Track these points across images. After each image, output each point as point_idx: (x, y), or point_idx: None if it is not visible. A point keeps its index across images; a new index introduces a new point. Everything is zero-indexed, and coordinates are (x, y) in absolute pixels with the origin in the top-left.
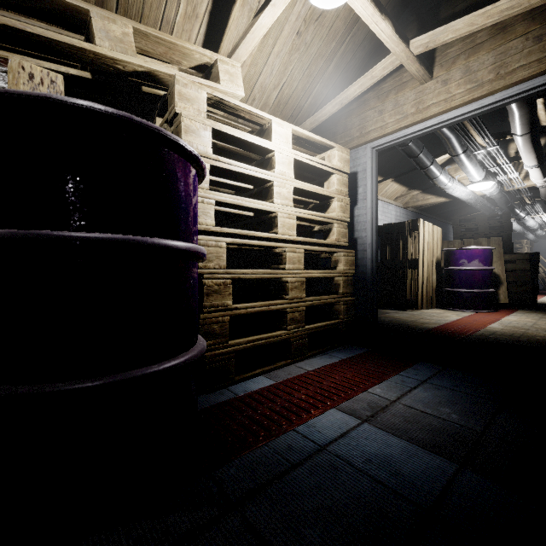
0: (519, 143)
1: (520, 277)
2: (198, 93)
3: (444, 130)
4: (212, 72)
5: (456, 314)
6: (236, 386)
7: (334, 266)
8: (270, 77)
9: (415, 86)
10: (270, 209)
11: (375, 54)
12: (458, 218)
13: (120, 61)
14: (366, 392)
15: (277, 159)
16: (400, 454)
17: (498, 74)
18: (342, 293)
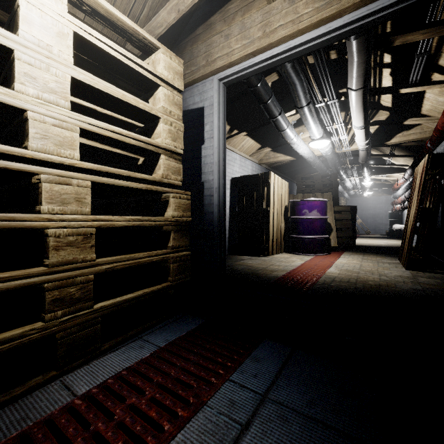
0: (353, 100)
1: (345, 225)
2: None
3: (291, 72)
4: None
5: (300, 258)
6: None
7: (162, 211)
8: None
9: (262, 6)
10: (1, 98)
11: None
12: (300, 176)
13: None
14: None
15: (26, 13)
16: None
17: None
18: (172, 246)
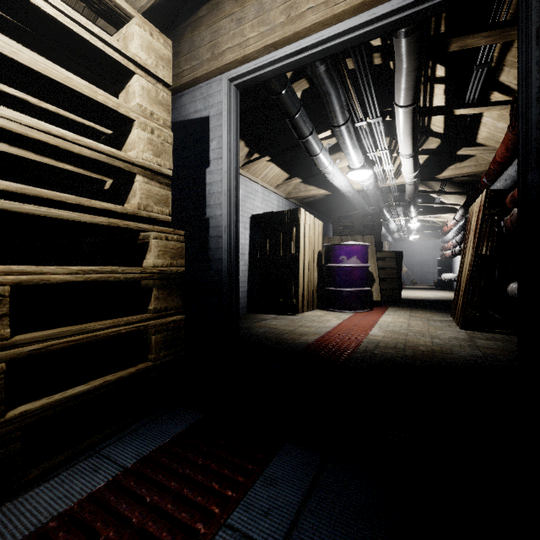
0: (400, 120)
1: (389, 274)
2: None
3: (324, 76)
4: None
5: (337, 316)
6: None
7: (140, 258)
8: None
9: None
10: None
11: None
12: (337, 215)
13: None
14: None
15: None
16: None
17: None
18: (155, 309)
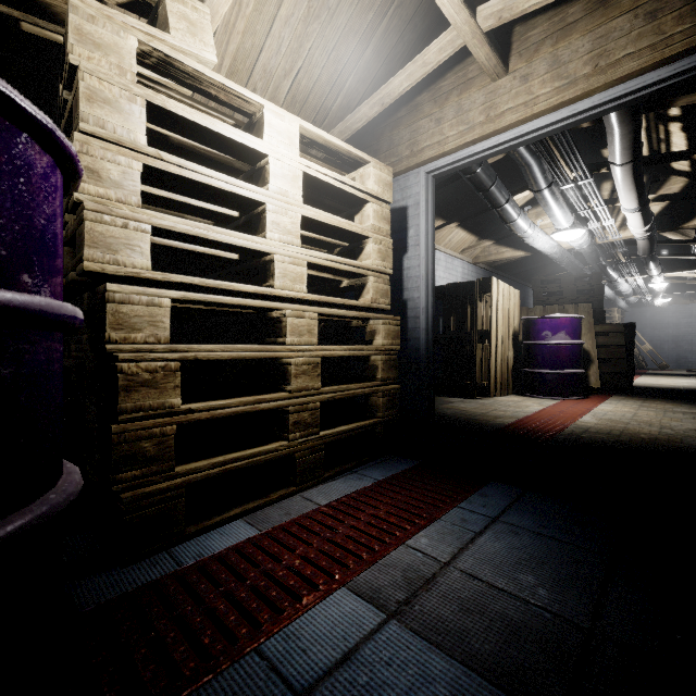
0: (617, 177)
1: (614, 354)
2: (119, 37)
3: (523, 153)
4: (159, 16)
5: (538, 402)
6: (188, 544)
7: (370, 339)
8: (276, 56)
9: (485, 84)
10: (259, 247)
11: (431, 38)
12: (540, 279)
13: None
14: (404, 547)
15: (273, 168)
16: None
17: (597, 67)
18: (381, 378)
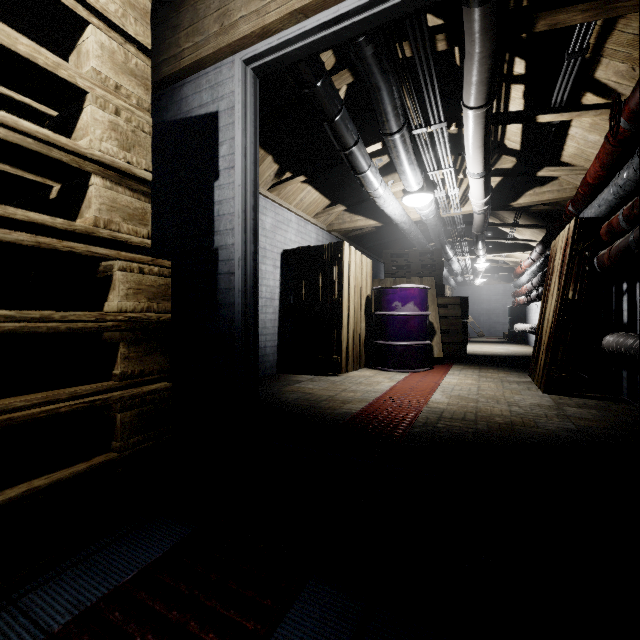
0: (469, 127)
1: (453, 325)
2: None
3: (372, 63)
4: None
5: (389, 377)
6: None
7: (100, 300)
8: None
9: None
10: None
11: None
12: (390, 252)
13: None
14: None
15: None
16: None
17: None
18: (122, 375)
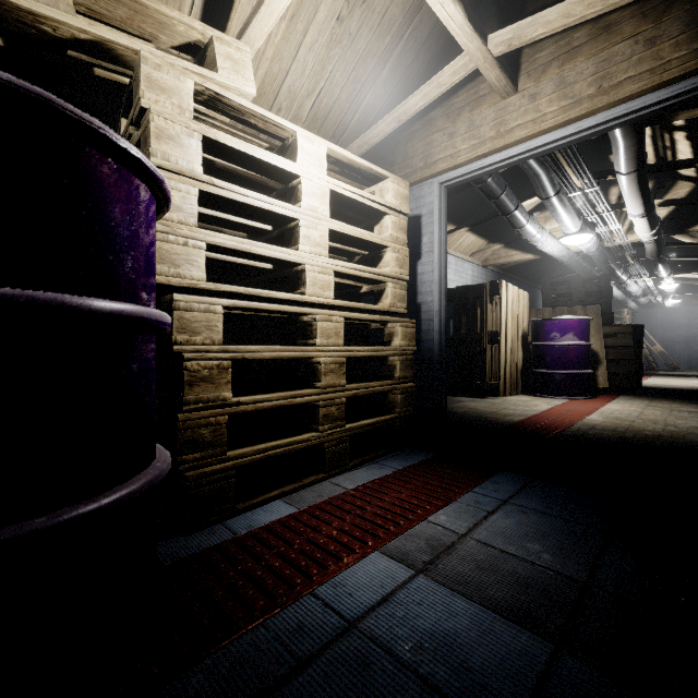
0: (623, 185)
1: (622, 355)
2: (179, 81)
3: (531, 164)
4: (207, 56)
5: (547, 402)
6: (238, 518)
7: (389, 341)
8: (301, 78)
9: (496, 102)
10: (293, 259)
11: (444, 57)
12: (549, 281)
13: (46, 19)
14: (425, 522)
15: (305, 188)
16: (469, 629)
17: (600, 88)
18: (399, 377)
